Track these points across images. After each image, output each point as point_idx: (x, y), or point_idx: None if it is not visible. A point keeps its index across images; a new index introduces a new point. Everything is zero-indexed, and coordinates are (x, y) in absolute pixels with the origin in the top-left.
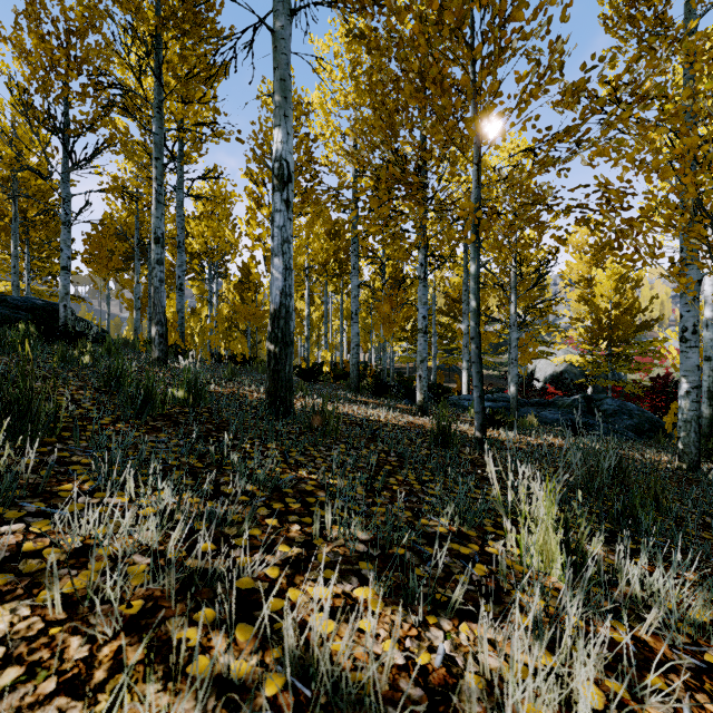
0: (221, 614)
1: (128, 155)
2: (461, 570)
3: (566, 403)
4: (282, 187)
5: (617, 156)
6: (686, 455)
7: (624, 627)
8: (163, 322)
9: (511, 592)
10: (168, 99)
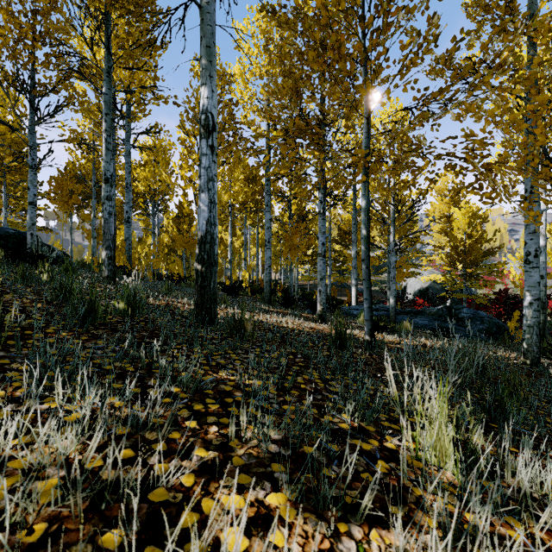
0: (129, 535)
1: (85, 113)
2: (365, 468)
3: (432, 312)
4: (208, 135)
5: (478, 115)
6: (530, 352)
7: (536, 540)
8: (111, 247)
9: (413, 489)
10: (116, 66)
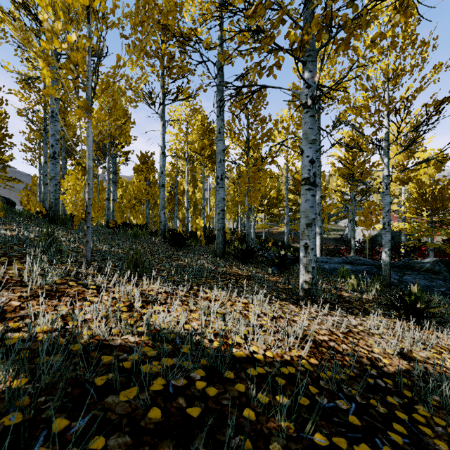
0: None
1: None
2: None
3: (424, 267)
4: None
5: None
6: None
7: None
8: None
9: None
10: None
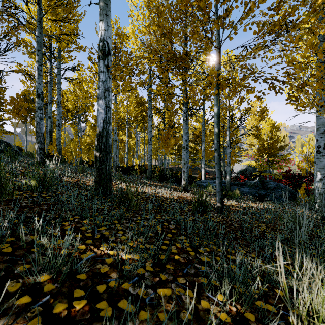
0: None
1: (30, 55)
2: None
3: (251, 184)
4: (104, 57)
5: (291, 52)
6: (320, 211)
7: None
8: (42, 141)
9: None
10: (45, 17)
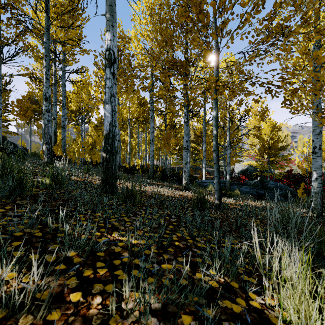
0: None
1: (36, 58)
2: None
3: (251, 184)
4: (110, 65)
5: (286, 58)
6: (316, 209)
7: None
8: (49, 143)
9: None
10: (52, 25)
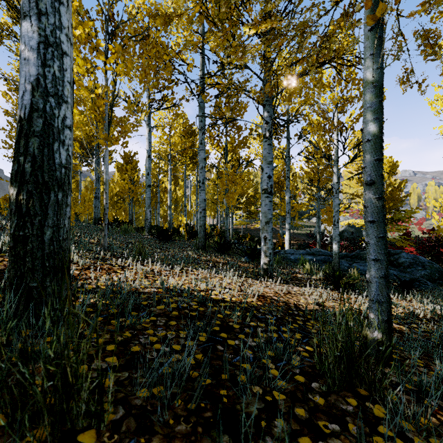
0: None
1: None
2: None
3: None
4: None
5: None
6: None
7: None
8: None
9: None
10: None
